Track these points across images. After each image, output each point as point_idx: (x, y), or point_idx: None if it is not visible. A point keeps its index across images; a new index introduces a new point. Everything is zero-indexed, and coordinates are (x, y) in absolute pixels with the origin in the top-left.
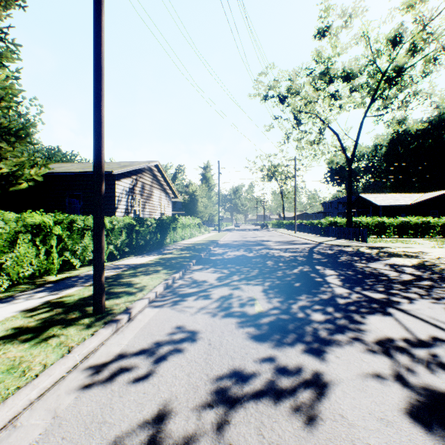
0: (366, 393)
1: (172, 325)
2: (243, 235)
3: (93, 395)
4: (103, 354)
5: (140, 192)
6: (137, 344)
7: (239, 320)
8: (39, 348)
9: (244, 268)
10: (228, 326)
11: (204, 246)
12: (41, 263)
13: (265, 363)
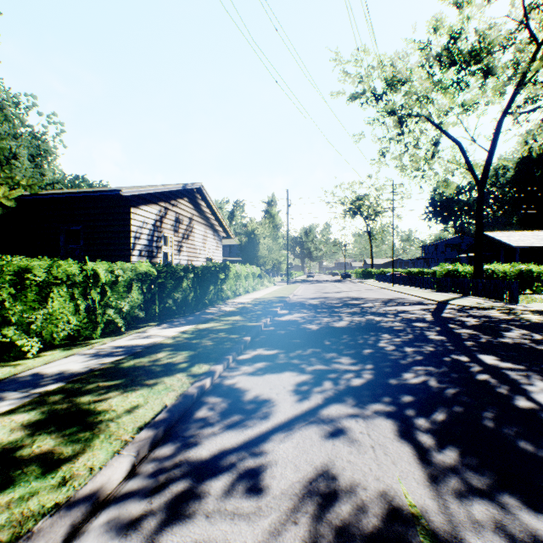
0: None
1: None
2: (321, 289)
3: None
4: None
5: (173, 227)
6: None
7: None
8: None
9: (339, 357)
10: None
11: (267, 307)
12: None
13: None
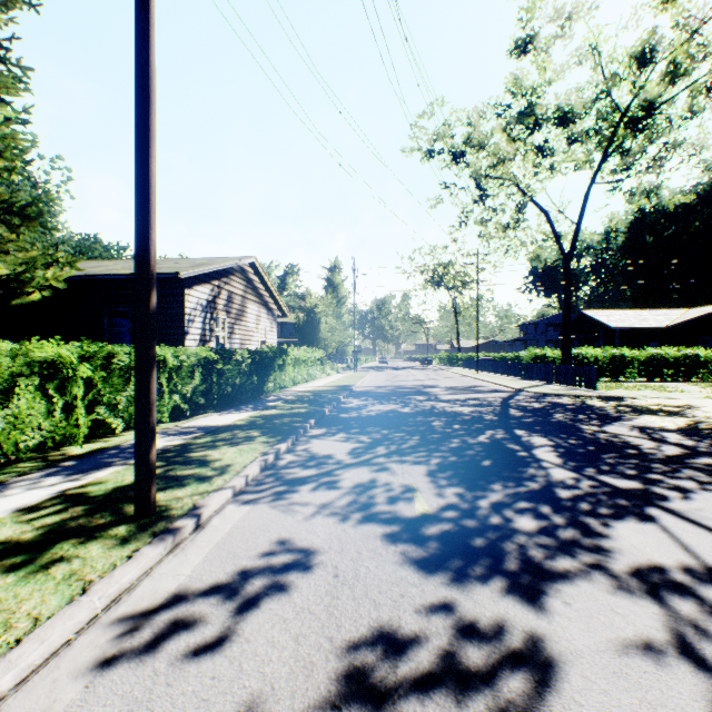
0: (628, 683)
1: (270, 537)
2: (393, 377)
3: (119, 681)
4: (145, 596)
5: (226, 307)
6: (207, 575)
7: (388, 528)
8: (31, 584)
9: (395, 432)
10: (369, 540)
11: (330, 395)
12: (56, 425)
13: (437, 615)
